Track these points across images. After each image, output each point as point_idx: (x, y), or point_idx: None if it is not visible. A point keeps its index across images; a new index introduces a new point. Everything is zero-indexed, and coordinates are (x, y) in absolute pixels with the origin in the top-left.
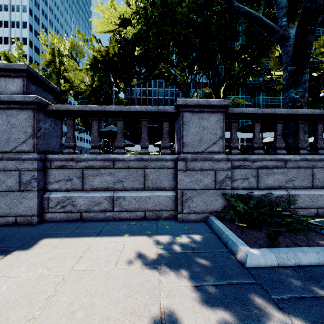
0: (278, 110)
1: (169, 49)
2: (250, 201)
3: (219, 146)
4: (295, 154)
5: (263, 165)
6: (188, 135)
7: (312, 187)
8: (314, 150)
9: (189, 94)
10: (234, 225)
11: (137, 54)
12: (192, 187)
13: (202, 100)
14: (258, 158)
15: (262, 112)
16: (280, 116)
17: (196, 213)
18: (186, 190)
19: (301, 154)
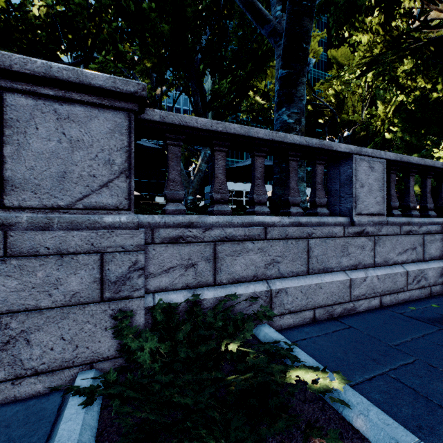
0: (255, 130)
1: (112, 26)
2: (182, 325)
3: (120, 192)
4: (285, 214)
5: (226, 235)
6: (22, 160)
7: (307, 271)
8: (312, 207)
9: None
10: (129, 403)
11: (42, 16)
12: (26, 304)
13: (62, 67)
14: (220, 221)
15: (225, 130)
16: (258, 142)
17: (42, 375)
18: (4, 314)
19: (292, 214)
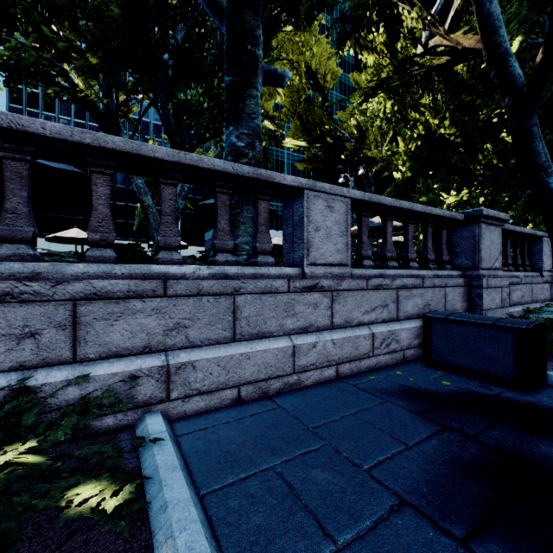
0: (149, 147)
1: None
2: None
3: None
4: (212, 263)
5: (95, 291)
6: None
7: (232, 337)
8: (254, 255)
9: (117, 132)
10: None
11: None
12: None
13: None
14: (90, 271)
15: (97, 142)
16: (158, 164)
17: None
18: None
19: (219, 263)
